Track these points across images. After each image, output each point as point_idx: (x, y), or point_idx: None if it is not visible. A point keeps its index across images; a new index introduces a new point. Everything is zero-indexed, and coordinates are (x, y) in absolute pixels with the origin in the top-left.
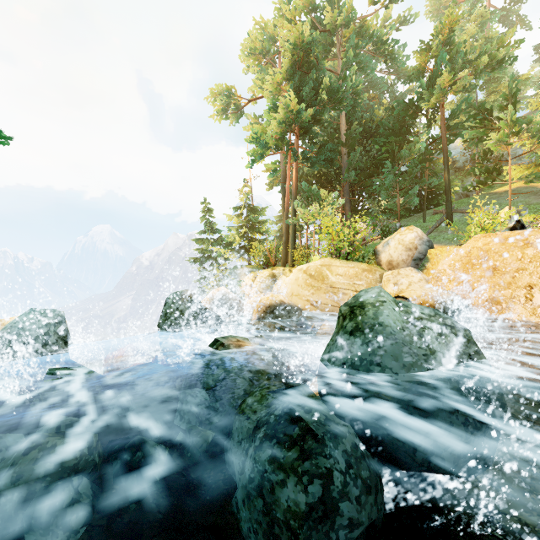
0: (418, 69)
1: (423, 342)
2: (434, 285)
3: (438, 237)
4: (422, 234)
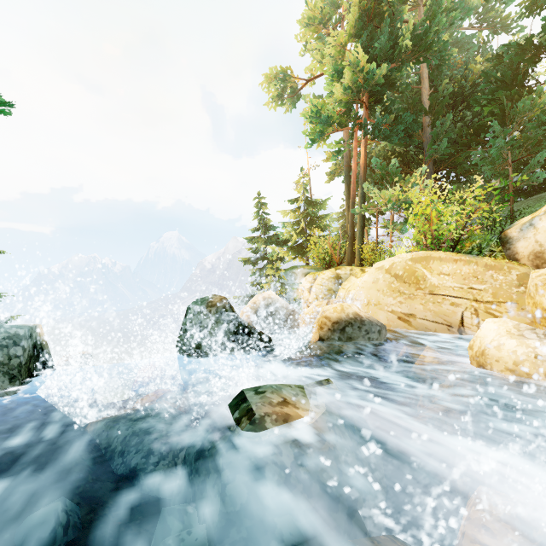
0: None
1: None
2: None
3: None
4: None
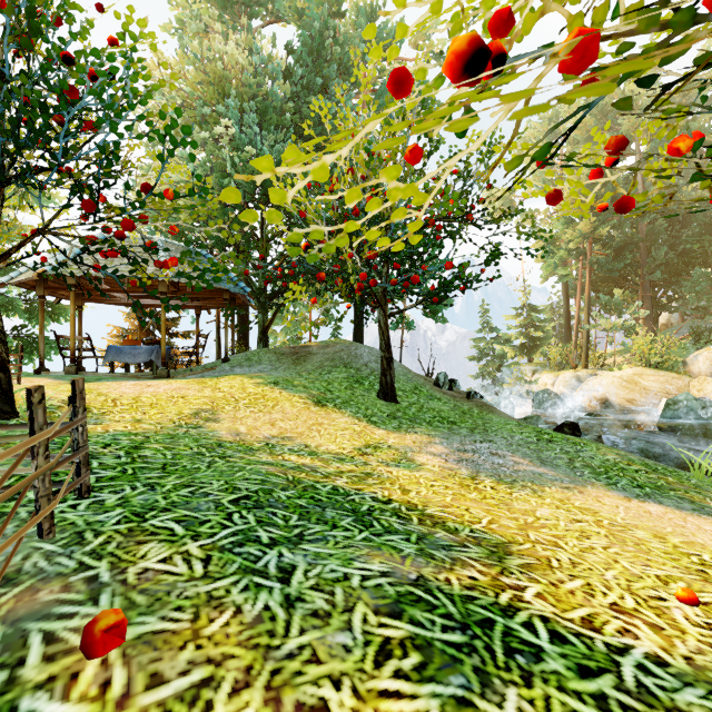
0: None
1: (705, 412)
2: None
3: None
4: None
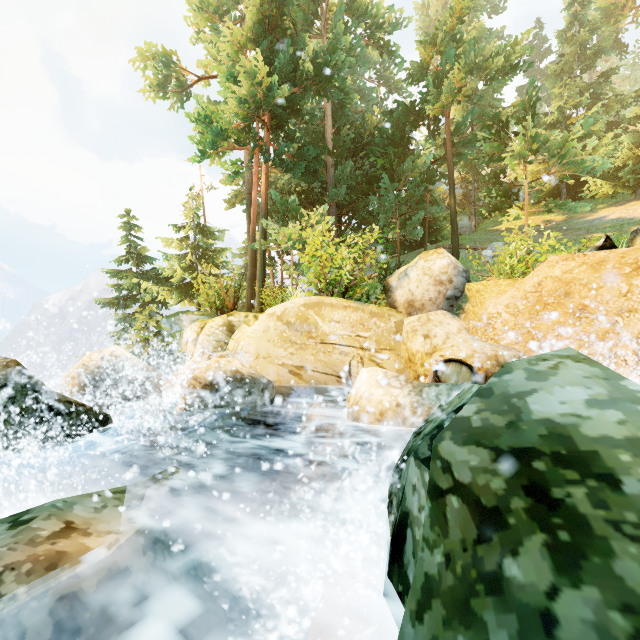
0: (422, 65)
1: None
2: (482, 338)
3: None
4: (456, 261)
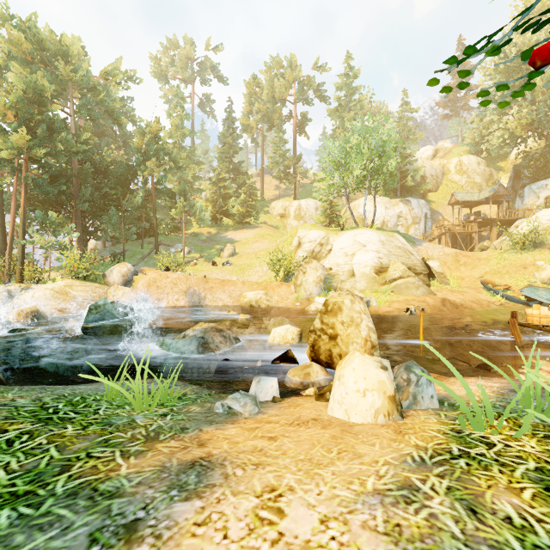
0: (137, 147)
1: (117, 312)
2: (135, 294)
3: (149, 262)
4: (131, 268)
